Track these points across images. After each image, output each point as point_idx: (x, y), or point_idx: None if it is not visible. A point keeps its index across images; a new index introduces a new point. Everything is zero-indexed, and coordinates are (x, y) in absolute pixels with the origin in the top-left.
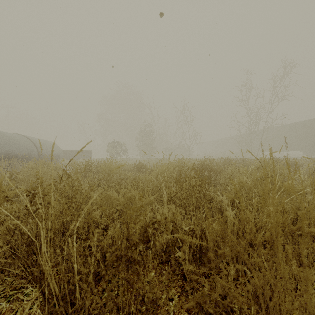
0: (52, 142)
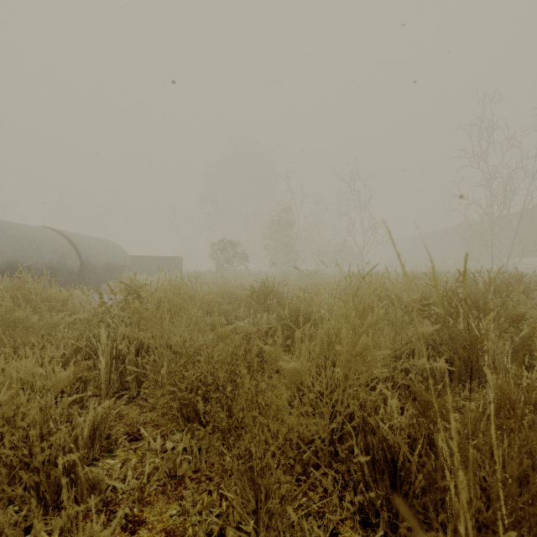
0: (114, 242)
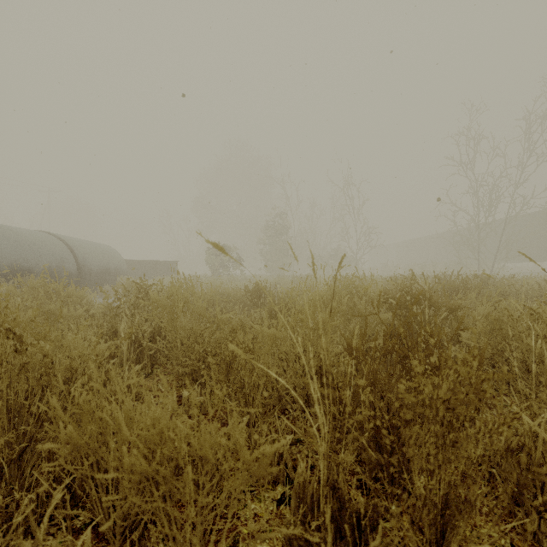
0: (109, 246)
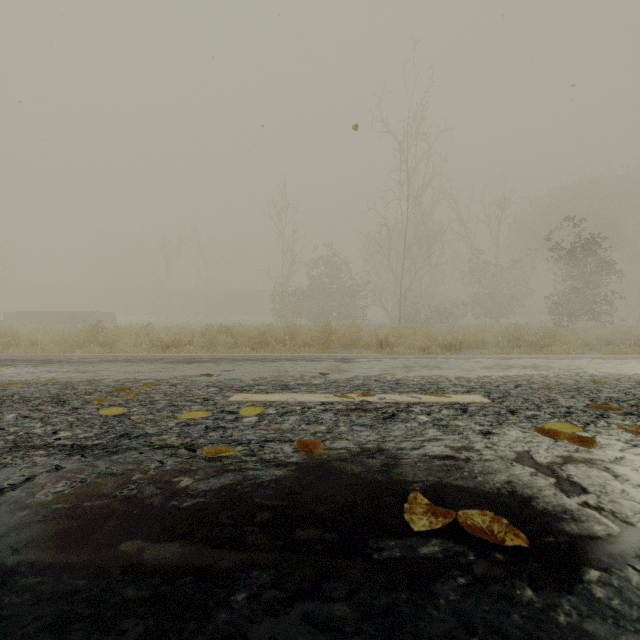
0: None
